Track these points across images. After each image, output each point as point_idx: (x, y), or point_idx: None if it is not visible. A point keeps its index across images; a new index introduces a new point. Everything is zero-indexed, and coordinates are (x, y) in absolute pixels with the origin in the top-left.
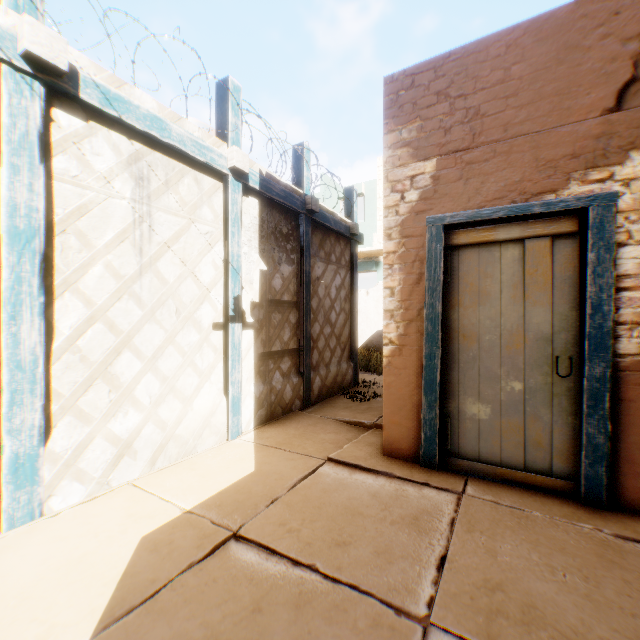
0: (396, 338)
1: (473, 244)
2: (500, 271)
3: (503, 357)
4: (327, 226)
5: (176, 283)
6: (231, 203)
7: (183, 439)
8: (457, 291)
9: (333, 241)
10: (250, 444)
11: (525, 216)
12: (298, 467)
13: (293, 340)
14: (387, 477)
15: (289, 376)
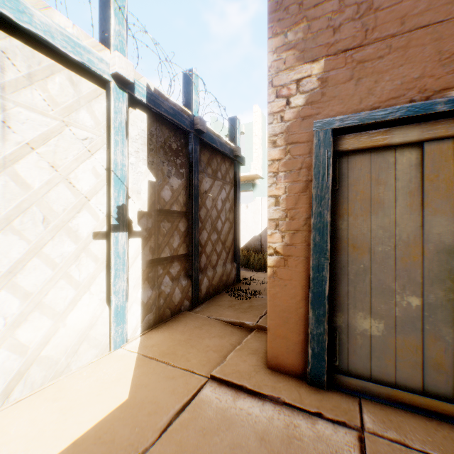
0: (281, 248)
1: (364, 149)
2: (394, 177)
3: (398, 270)
4: (214, 147)
5: (44, 189)
6: (114, 111)
7: (52, 359)
8: (346, 199)
9: (219, 160)
10: (132, 355)
11: (424, 117)
12: (177, 390)
13: (182, 246)
14: (274, 403)
15: (178, 279)
